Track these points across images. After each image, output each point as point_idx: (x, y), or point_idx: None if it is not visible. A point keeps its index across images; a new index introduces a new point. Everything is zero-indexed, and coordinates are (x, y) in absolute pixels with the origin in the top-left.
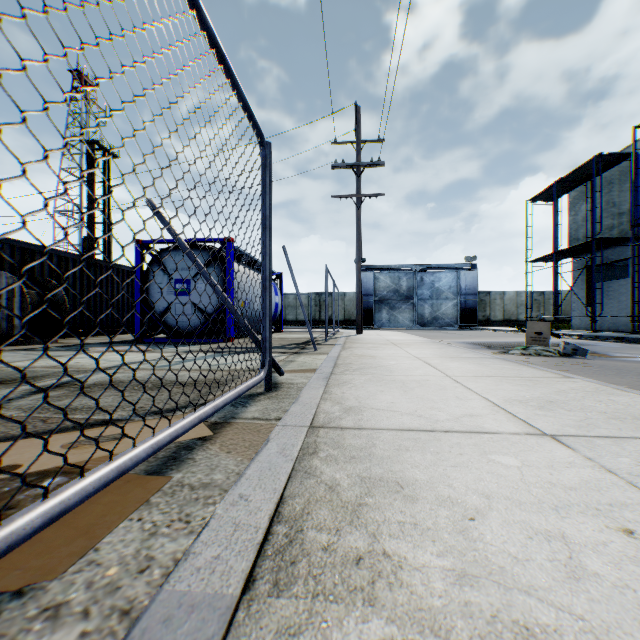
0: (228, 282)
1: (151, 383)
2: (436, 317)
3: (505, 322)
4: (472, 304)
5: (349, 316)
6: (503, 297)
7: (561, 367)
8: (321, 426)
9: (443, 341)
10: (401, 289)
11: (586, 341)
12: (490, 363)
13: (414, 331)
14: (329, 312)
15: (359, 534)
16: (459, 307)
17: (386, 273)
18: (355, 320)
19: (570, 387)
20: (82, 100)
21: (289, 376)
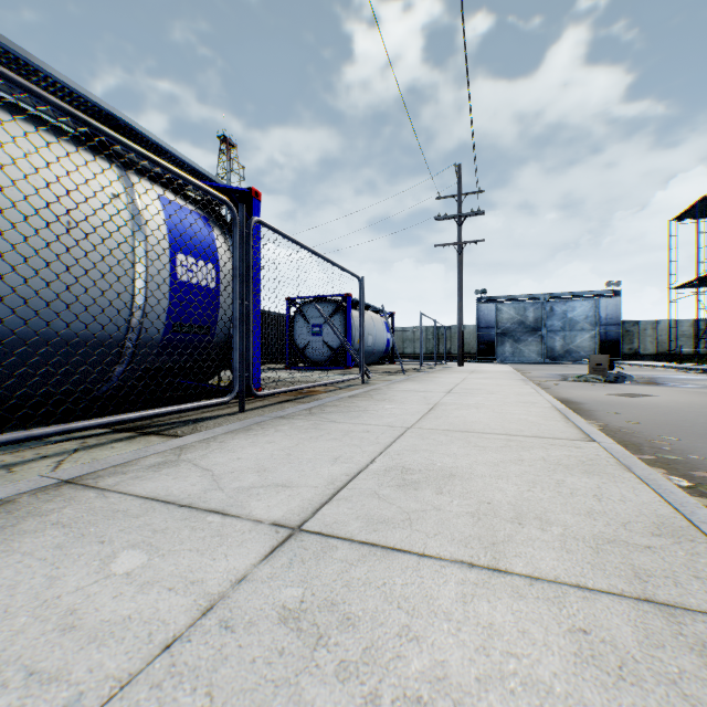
0: (348, 326)
1: (313, 382)
2: (568, 350)
3: (658, 356)
4: (614, 335)
5: (469, 349)
6: (655, 327)
7: (576, 387)
8: (375, 389)
9: (536, 373)
10: (527, 320)
11: (695, 375)
12: (504, 380)
13: (533, 365)
14: (447, 345)
15: (369, 396)
16: (597, 339)
17: (510, 304)
18: (475, 354)
19: (510, 387)
20: (227, 161)
21: (375, 381)
